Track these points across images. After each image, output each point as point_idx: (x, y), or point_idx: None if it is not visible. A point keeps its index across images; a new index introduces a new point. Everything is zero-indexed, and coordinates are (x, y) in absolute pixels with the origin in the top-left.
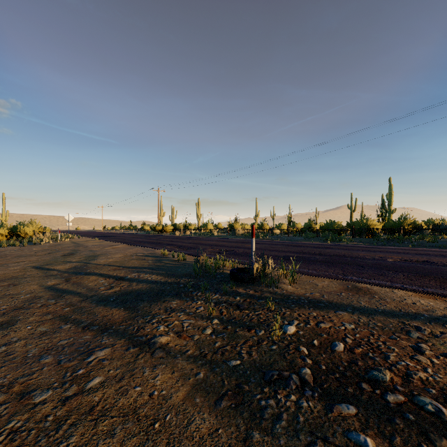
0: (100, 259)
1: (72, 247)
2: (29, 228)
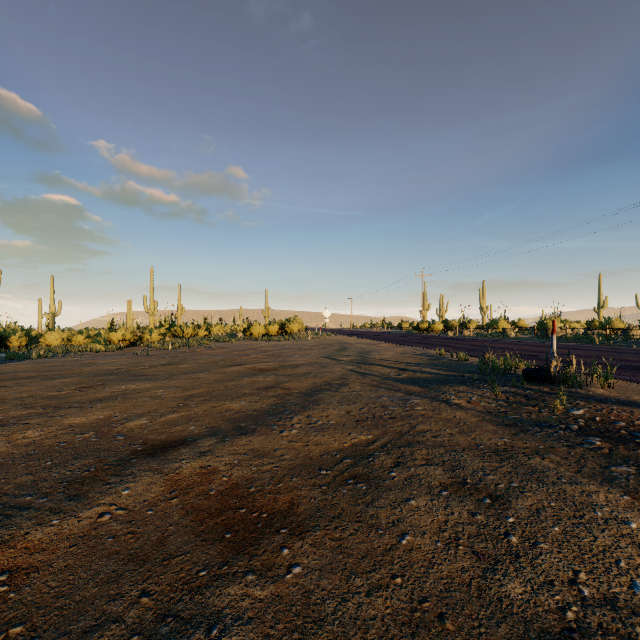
0: (374, 355)
1: (338, 344)
2: (294, 324)
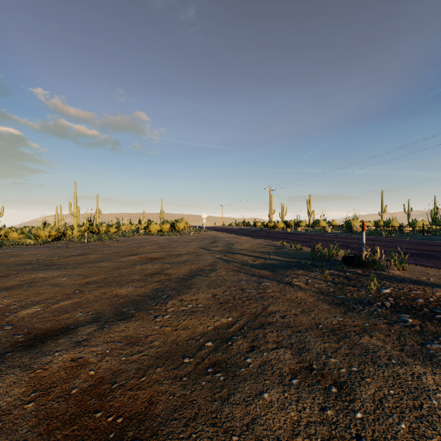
0: (237, 246)
1: (212, 238)
2: (181, 223)
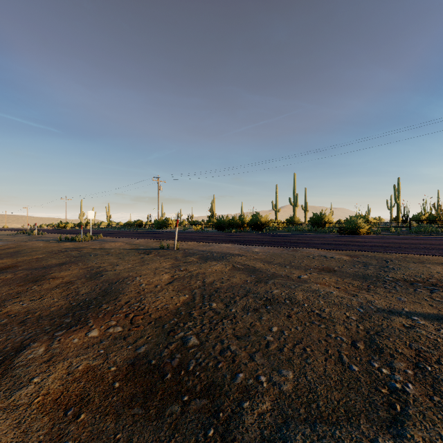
0: None
1: None
2: None
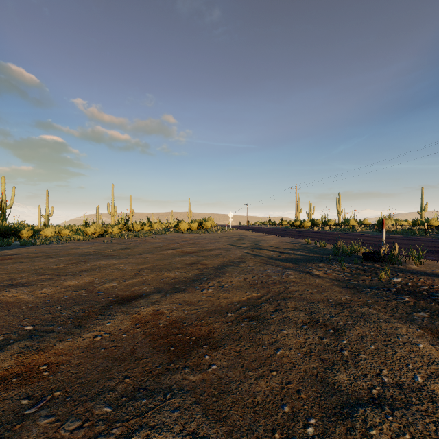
0: (263, 243)
1: (238, 236)
2: (208, 222)
